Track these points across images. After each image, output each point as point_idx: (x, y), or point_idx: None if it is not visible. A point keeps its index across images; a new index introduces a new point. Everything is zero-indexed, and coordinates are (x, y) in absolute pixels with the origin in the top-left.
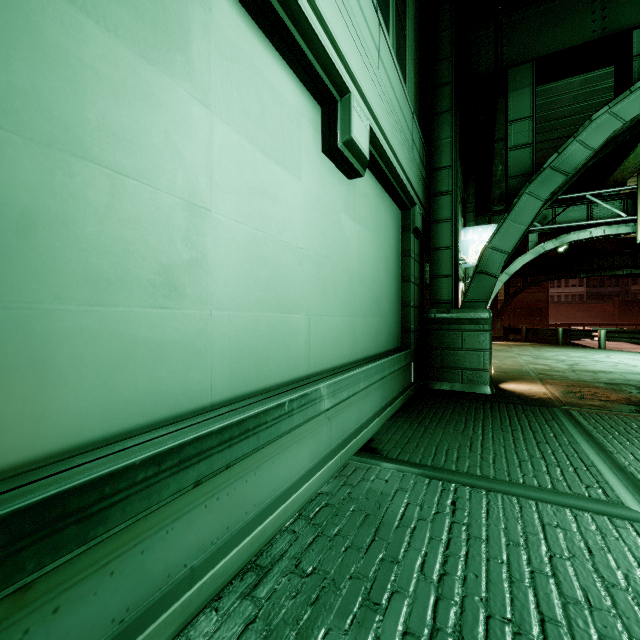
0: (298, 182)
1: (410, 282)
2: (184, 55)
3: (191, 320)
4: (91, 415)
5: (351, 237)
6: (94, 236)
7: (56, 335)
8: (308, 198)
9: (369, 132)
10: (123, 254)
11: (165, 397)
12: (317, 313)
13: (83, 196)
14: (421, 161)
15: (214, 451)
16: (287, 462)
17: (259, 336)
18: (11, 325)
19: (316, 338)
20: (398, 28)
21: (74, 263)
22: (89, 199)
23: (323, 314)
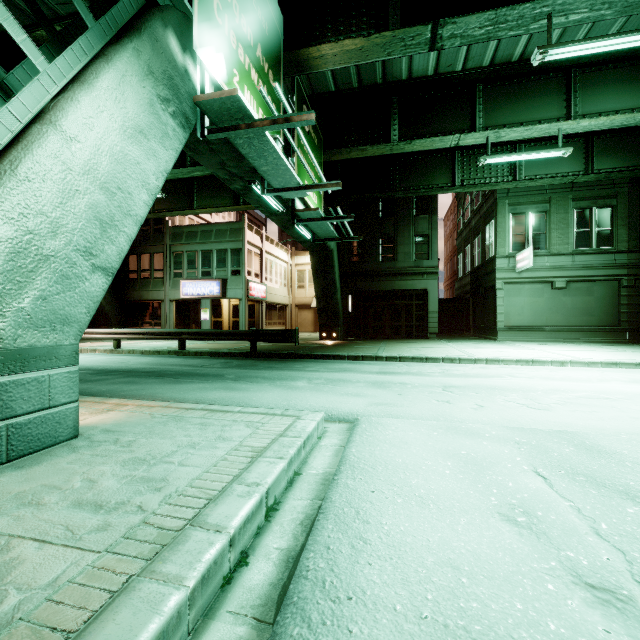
0: (543, 298)
1: (620, 305)
2: (521, 294)
3: (522, 318)
4: (512, 324)
5: (567, 301)
6: (513, 312)
7: (510, 319)
8: (546, 299)
9: (567, 280)
10: (515, 313)
11: (519, 324)
12: (550, 316)
13: (512, 309)
14: (634, 259)
15: (522, 329)
16: (536, 335)
17: (533, 320)
18: (508, 318)
19: (549, 321)
20: (600, 235)
21: (511, 314)
22: (512, 310)
23: (552, 317)
